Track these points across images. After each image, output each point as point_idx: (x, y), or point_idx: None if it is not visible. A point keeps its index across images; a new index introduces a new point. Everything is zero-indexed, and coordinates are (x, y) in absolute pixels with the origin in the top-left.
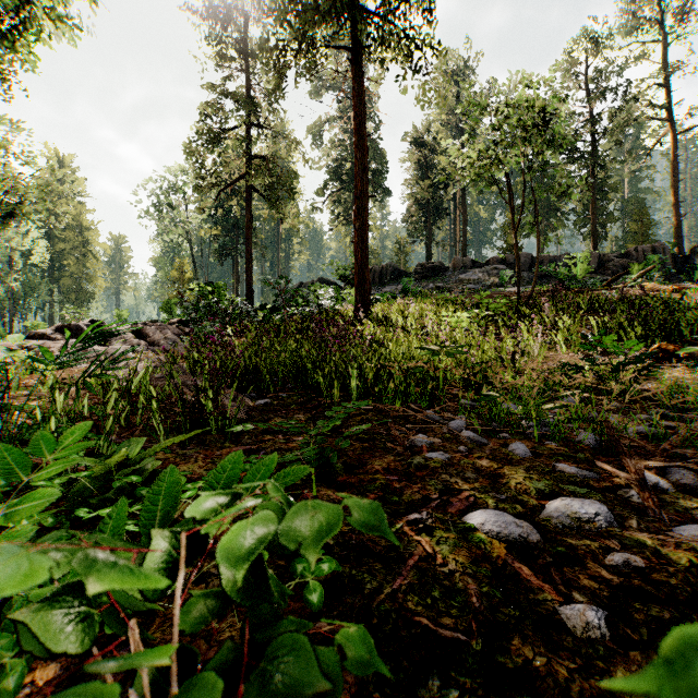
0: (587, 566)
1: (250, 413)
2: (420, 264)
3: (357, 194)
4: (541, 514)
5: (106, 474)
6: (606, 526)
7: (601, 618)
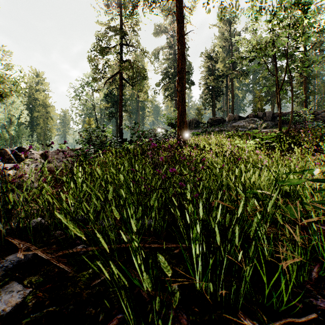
0: None
1: None
2: (210, 118)
3: (178, 70)
4: None
5: None
6: None
7: None
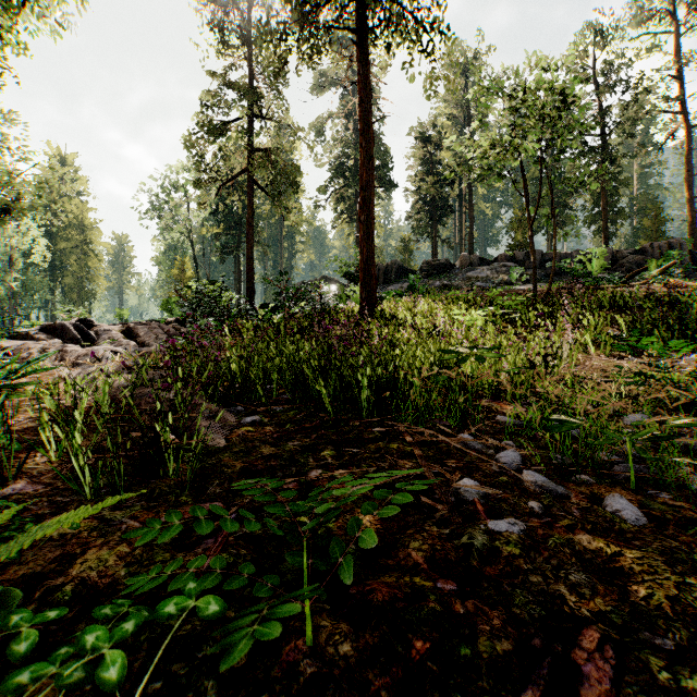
0: None
1: (230, 438)
2: (426, 262)
3: (362, 185)
4: None
5: None
6: None
7: None
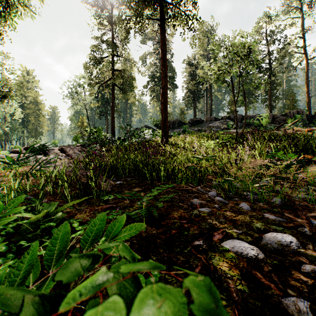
0: (291, 273)
1: (112, 188)
2: (191, 119)
3: (162, 87)
4: (261, 241)
5: (37, 221)
6: (296, 248)
7: (306, 306)
